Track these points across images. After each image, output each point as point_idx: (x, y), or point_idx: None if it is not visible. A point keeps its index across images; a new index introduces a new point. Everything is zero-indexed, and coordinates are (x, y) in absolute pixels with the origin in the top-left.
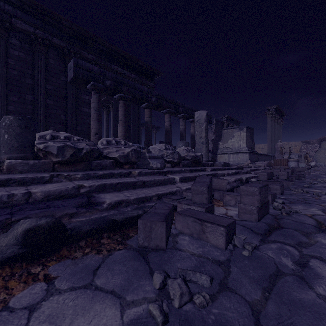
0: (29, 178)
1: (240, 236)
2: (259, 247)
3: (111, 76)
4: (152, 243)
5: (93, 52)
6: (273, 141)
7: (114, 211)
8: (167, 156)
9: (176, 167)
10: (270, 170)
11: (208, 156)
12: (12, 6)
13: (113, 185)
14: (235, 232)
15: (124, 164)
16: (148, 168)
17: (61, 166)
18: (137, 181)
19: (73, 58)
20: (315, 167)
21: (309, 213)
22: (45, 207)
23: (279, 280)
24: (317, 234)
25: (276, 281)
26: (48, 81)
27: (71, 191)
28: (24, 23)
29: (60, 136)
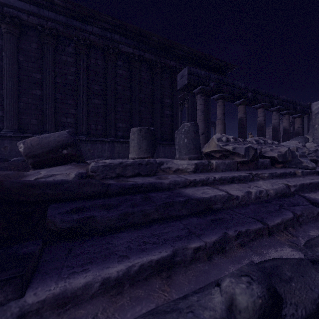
0: (242, 176)
1: None
2: None
3: (214, 78)
4: None
5: (174, 58)
6: None
7: None
8: (309, 154)
9: (317, 167)
10: None
11: None
12: (119, 35)
13: (307, 185)
14: None
15: (276, 163)
16: (299, 168)
17: (241, 165)
18: None
19: (187, 67)
20: None
21: None
22: (293, 204)
23: None
24: None
25: None
26: (140, 91)
27: (286, 190)
28: (126, 46)
29: (229, 138)
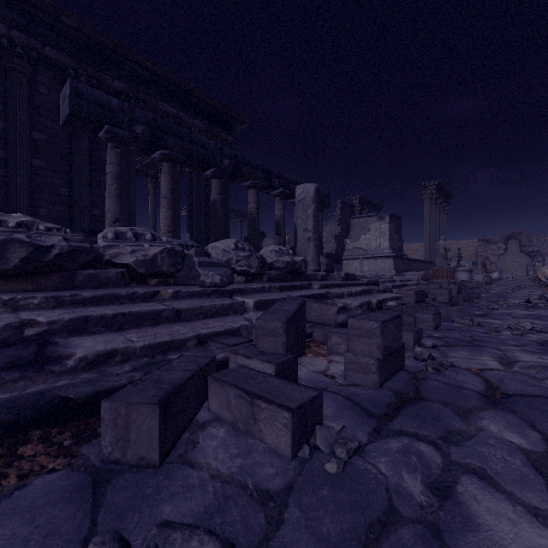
0: None
1: (333, 423)
2: (366, 448)
3: (145, 117)
4: (131, 453)
5: (124, 76)
6: (433, 239)
7: (91, 373)
8: (238, 262)
9: (255, 283)
10: (426, 287)
11: (319, 262)
12: None
13: (107, 318)
14: (320, 416)
15: (149, 276)
16: (197, 285)
17: (3, 281)
18: (162, 309)
19: (69, 80)
20: (498, 281)
21: (476, 365)
22: None
23: (387, 539)
24: (483, 412)
25: (378, 544)
26: (35, 126)
27: (1, 334)
28: None
29: (9, 222)
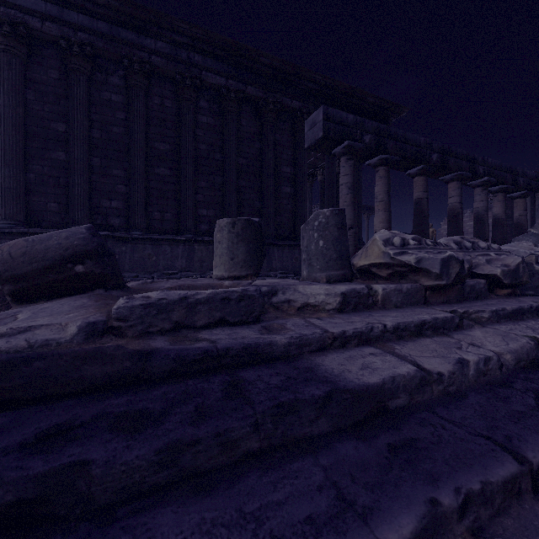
0: (439, 320)
1: None
2: None
3: (371, 127)
4: None
5: (299, 95)
6: None
7: None
8: None
9: None
10: None
11: None
12: (203, 54)
13: None
14: None
15: (497, 286)
16: None
17: (432, 293)
18: None
19: (322, 108)
20: None
21: None
22: None
23: None
24: None
25: None
26: (239, 153)
27: (536, 352)
28: (215, 75)
29: (407, 239)
